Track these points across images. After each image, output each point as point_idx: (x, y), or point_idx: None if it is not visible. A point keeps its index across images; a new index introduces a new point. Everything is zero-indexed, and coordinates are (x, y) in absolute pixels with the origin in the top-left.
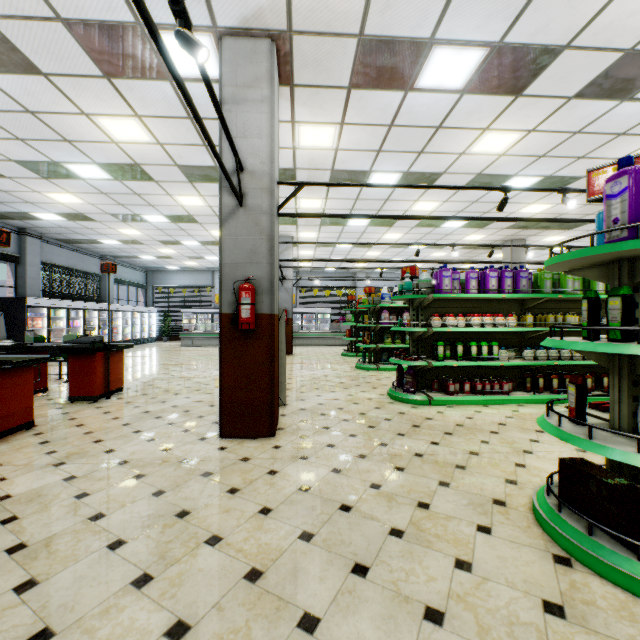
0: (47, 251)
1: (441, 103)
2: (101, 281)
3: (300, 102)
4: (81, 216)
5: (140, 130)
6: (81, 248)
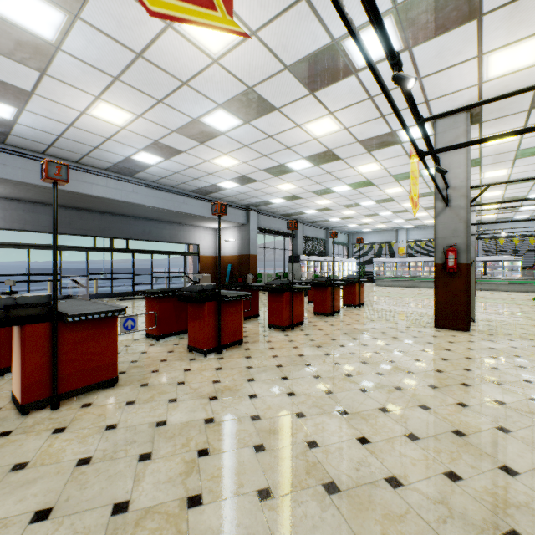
0: (303, 229)
1: None
2: (325, 243)
3: (486, 127)
4: (326, 209)
5: (376, 166)
6: (317, 225)
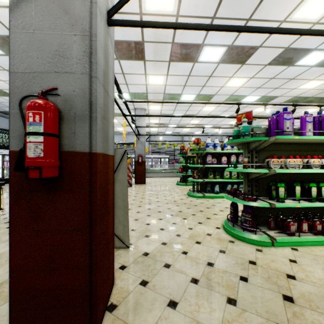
0: None
1: None
2: None
3: None
4: (2, 92)
5: None
6: None
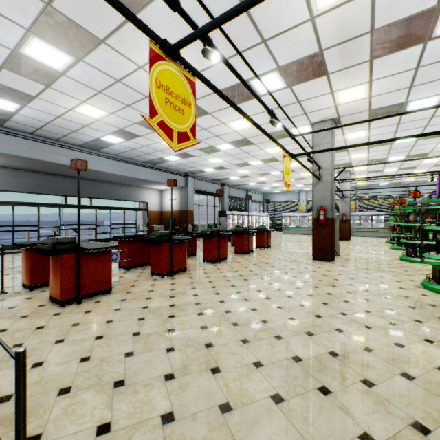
0: (229, 191)
1: (426, 111)
2: (246, 201)
3: (345, 129)
4: (245, 176)
5: (278, 149)
6: (239, 187)
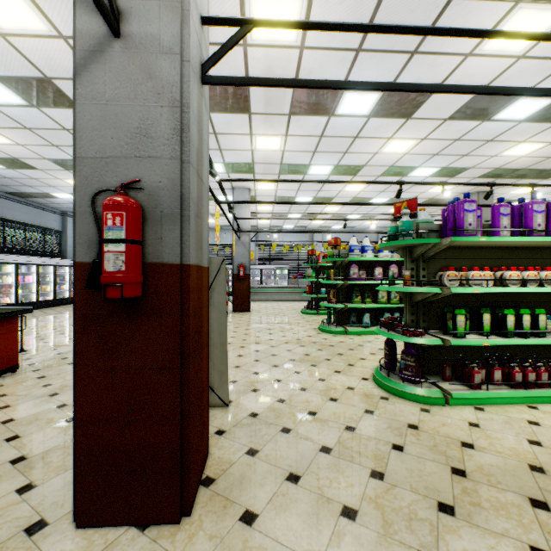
0: None
1: None
2: (61, 237)
3: None
4: (18, 162)
5: (25, 7)
6: (38, 203)
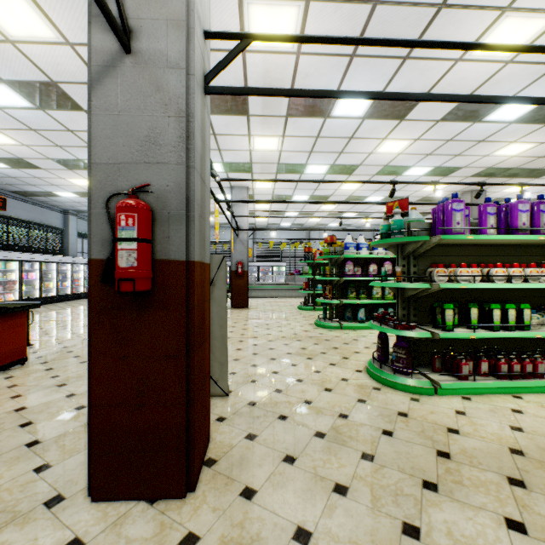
0: None
1: None
2: (63, 235)
3: None
4: (23, 162)
5: (34, 16)
6: (41, 202)
